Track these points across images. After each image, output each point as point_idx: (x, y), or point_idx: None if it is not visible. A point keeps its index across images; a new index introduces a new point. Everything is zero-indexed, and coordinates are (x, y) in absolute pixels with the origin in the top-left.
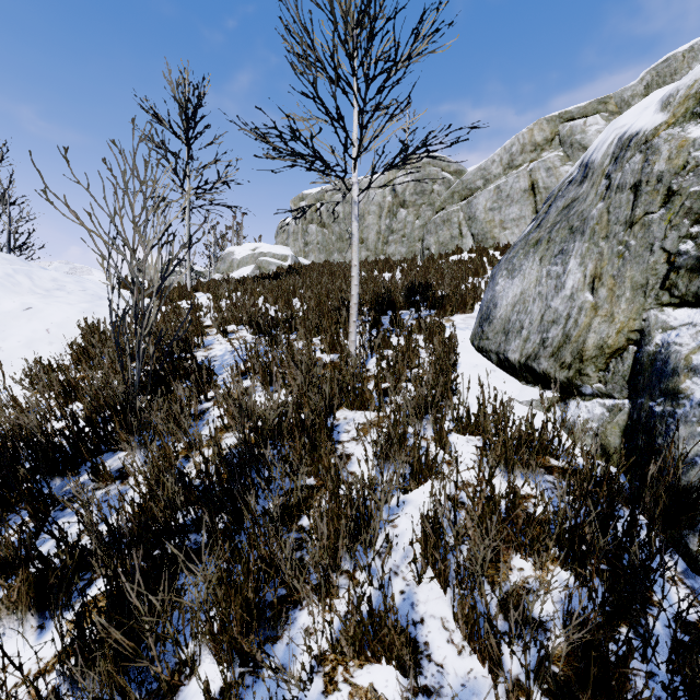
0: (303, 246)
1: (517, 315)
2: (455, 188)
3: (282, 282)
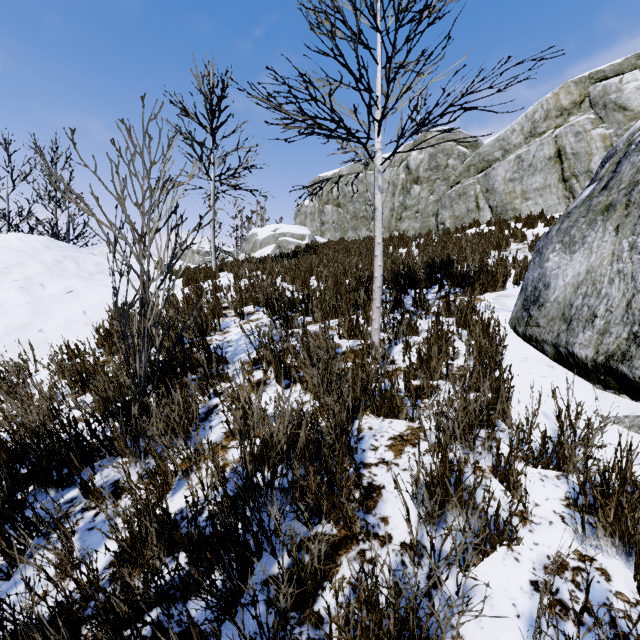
0: (319, 226)
1: (584, 299)
2: (471, 161)
3: (299, 261)
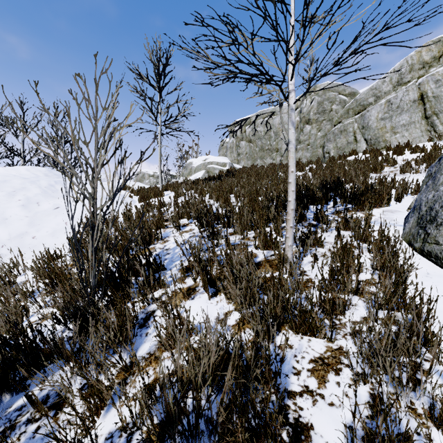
0: (236, 156)
1: None
2: (350, 106)
3: (222, 183)
